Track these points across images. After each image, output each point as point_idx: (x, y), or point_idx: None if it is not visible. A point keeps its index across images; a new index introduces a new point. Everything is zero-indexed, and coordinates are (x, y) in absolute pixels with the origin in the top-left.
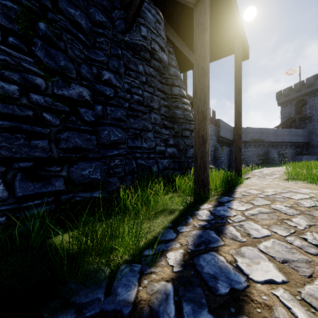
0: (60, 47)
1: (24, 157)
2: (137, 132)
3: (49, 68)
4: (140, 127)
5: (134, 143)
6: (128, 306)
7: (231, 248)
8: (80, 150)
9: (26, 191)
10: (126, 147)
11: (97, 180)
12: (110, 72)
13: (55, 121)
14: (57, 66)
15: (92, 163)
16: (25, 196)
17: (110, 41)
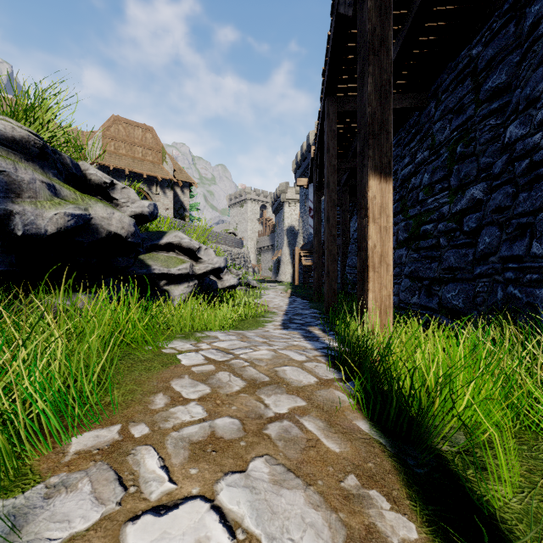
0: (468, 153)
1: (427, 277)
2: (522, 221)
3: (455, 189)
4: (535, 205)
5: (511, 249)
6: (314, 326)
7: (293, 333)
8: (453, 269)
9: (422, 302)
10: (500, 260)
11: (458, 308)
12: (519, 118)
13: (444, 243)
14: (458, 182)
15: (457, 285)
16: (422, 305)
17: (542, 39)
